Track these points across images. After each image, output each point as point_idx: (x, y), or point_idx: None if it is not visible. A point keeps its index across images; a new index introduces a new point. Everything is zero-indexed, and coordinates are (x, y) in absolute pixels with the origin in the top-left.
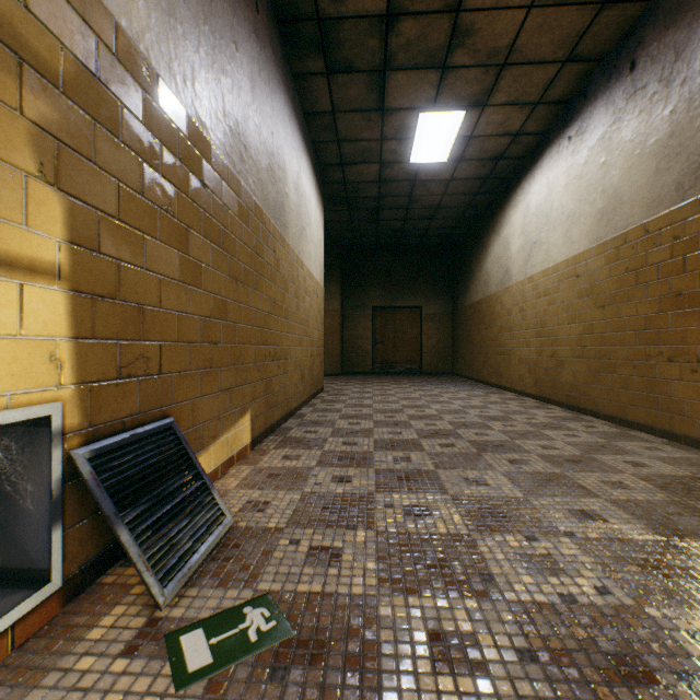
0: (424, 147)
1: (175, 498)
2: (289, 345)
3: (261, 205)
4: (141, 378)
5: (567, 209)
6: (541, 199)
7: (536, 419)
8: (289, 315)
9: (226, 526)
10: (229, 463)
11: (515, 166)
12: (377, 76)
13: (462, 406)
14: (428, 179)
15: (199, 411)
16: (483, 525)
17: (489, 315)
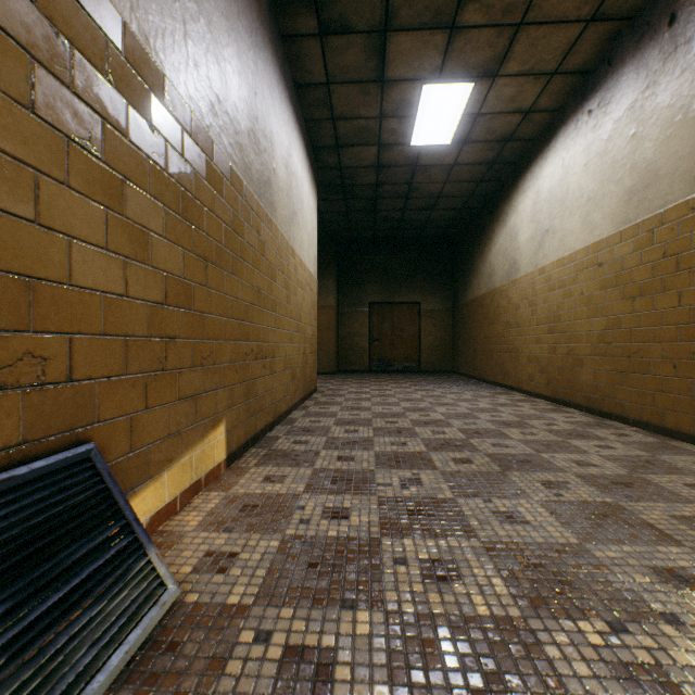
0: (427, 126)
1: (76, 575)
2: (277, 341)
3: (241, 174)
4: (29, 389)
5: (586, 191)
6: (555, 182)
7: (557, 425)
8: (277, 307)
9: (165, 605)
10: (193, 489)
11: (524, 149)
12: (377, 38)
13: (469, 409)
14: (429, 165)
15: (144, 429)
16: (539, 599)
17: (493, 310)
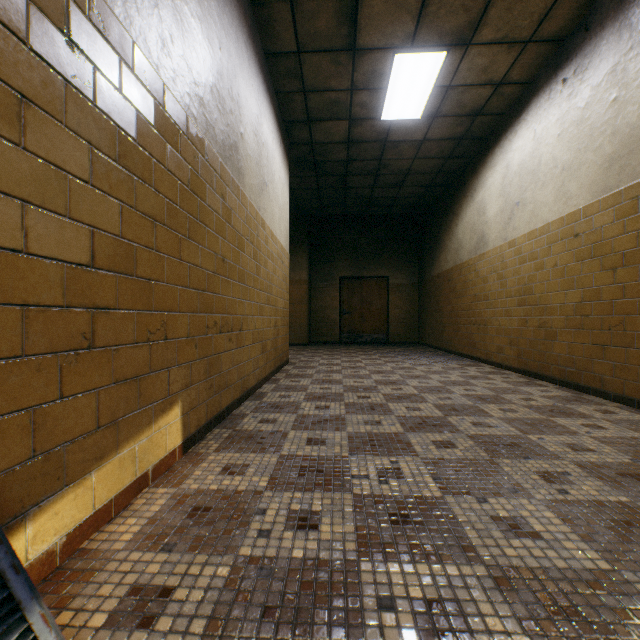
0: (398, 99)
1: None
2: (245, 313)
3: (202, 130)
4: None
5: (561, 161)
6: (526, 155)
7: (535, 400)
8: (245, 278)
9: None
10: (136, 487)
11: (493, 124)
12: (349, 0)
13: (441, 382)
14: (399, 140)
15: (57, 423)
16: None
17: (460, 284)
